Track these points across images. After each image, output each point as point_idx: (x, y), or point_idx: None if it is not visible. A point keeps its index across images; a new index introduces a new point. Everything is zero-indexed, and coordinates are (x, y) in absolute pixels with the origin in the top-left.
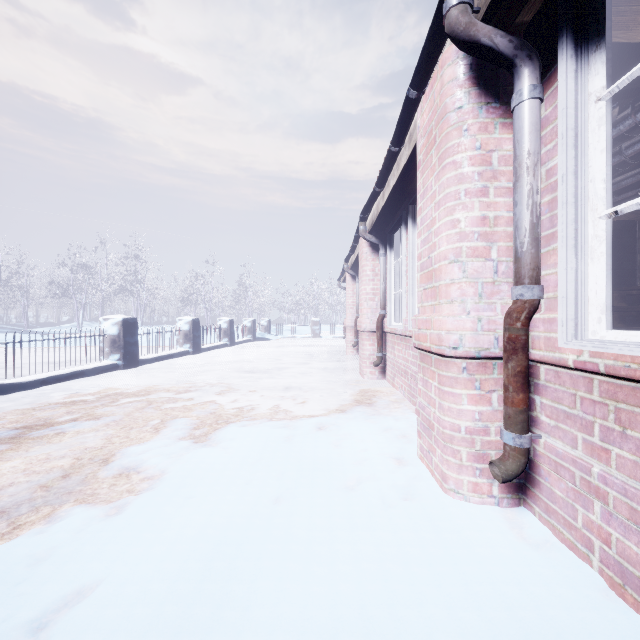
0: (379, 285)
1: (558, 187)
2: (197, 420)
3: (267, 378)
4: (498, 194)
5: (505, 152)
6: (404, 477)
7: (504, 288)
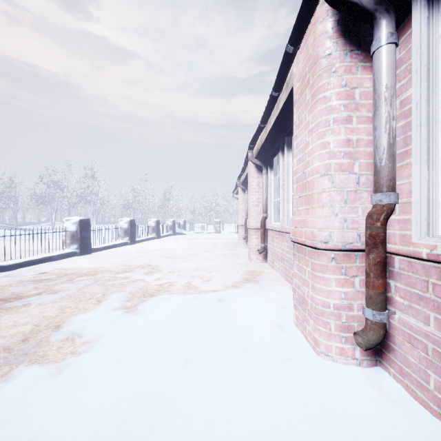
0: (262, 195)
1: (412, 113)
2: (129, 294)
3: (182, 262)
4: (359, 122)
5: (365, 89)
6: (284, 341)
7: (364, 195)
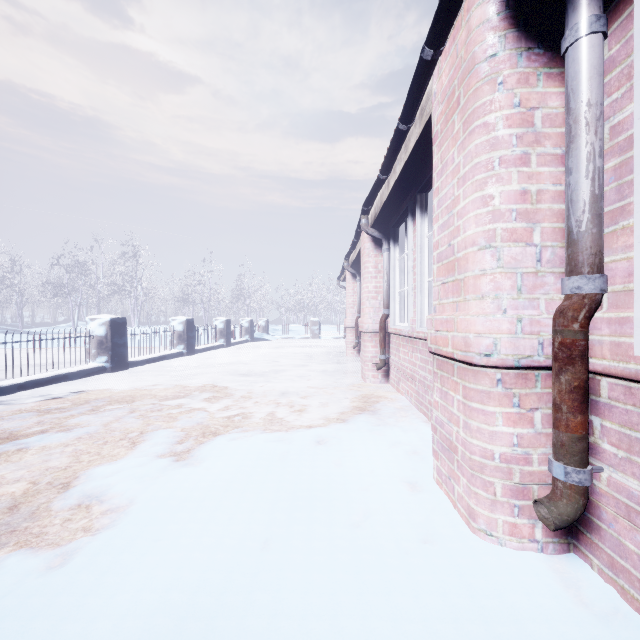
0: (382, 283)
1: (635, 144)
2: (181, 432)
3: (263, 382)
4: (542, 162)
5: (551, 110)
6: (420, 510)
7: (549, 280)
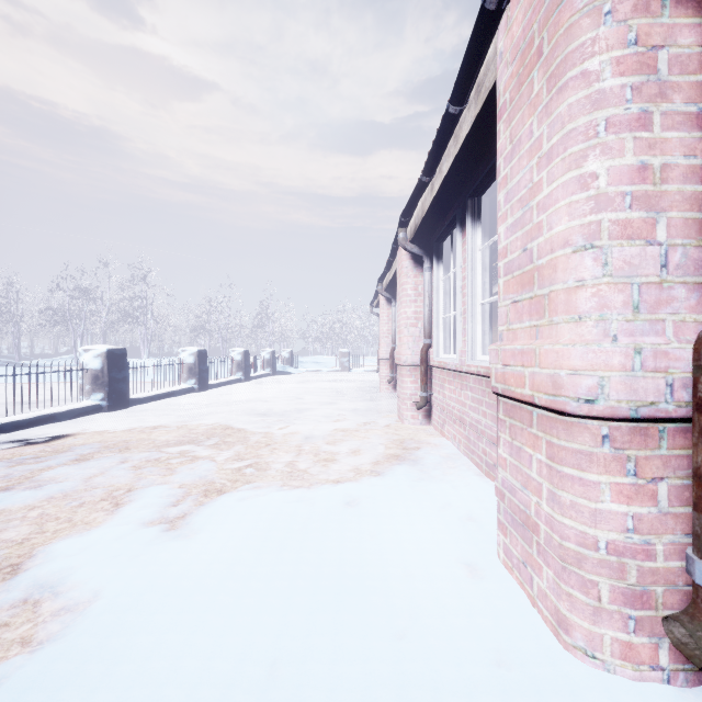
0: (423, 307)
1: None
2: (178, 490)
3: (283, 423)
4: (668, 125)
5: (681, 49)
6: (487, 609)
7: (679, 294)
